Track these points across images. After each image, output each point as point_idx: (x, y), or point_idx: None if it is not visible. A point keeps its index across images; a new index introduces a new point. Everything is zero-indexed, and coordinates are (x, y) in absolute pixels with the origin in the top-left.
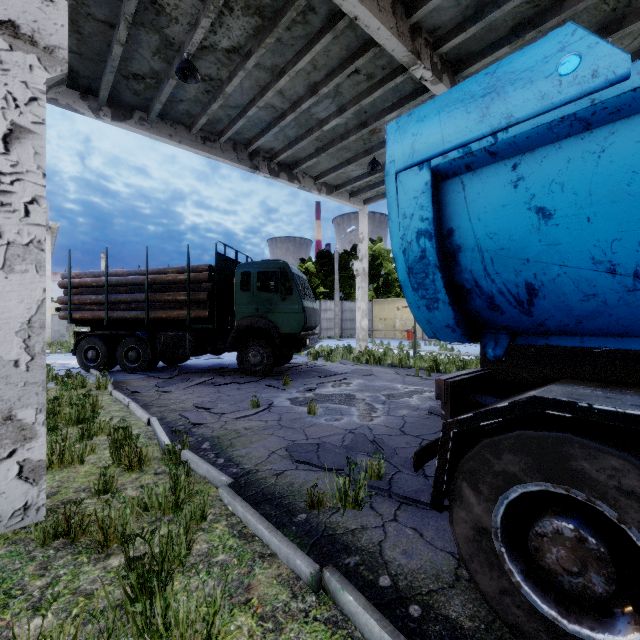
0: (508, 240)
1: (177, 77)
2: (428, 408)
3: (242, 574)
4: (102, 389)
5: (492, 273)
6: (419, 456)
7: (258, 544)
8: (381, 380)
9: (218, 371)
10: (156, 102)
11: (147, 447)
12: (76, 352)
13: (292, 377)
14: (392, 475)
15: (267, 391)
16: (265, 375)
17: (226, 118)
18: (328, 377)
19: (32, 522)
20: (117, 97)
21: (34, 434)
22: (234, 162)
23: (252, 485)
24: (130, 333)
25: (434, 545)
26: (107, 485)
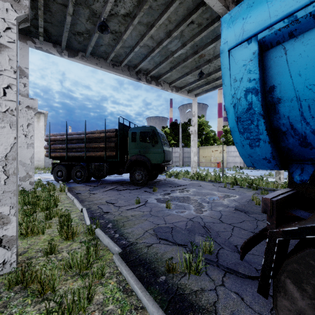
0: None
1: (98, 32)
2: (234, 206)
3: None
4: (62, 191)
5: (308, 117)
6: (243, 249)
7: (134, 298)
8: (205, 189)
9: (120, 183)
10: (89, 46)
11: (76, 226)
12: (52, 172)
13: (157, 187)
14: (218, 250)
15: (144, 194)
16: (144, 185)
17: (124, 53)
18: (176, 187)
19: (7, 271)
20: (70, 45)
21: (9, 221)
22: (128, 76)
23: (133, 253)
24: (77, 163)
25: (253, 309)
26: (52, 249)
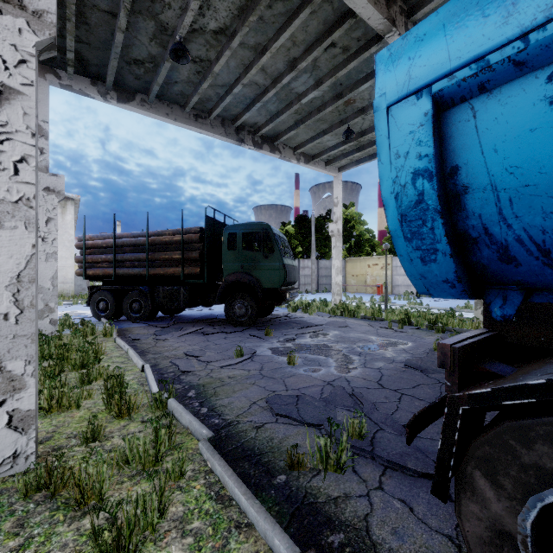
0: (536, 174)
1: (171, 60)
2: (404, 361)
3: (216, 548)
4: (108, 336)
5: (509, 217)
6: (412, 426)
7: (235, 510)
8: (356, 332)
9: (208, 321)
10: (154, 84)
11: (135, 395)
12: (90, 303)
13: (273, 328)
14: (374, 433)
15: (250, 340)
16: (249, 325)
17: (215, 96)
18: (306, 328)
19: (21, 470)
20: (121, 82)
21: (23, 385)
22: (222, 136)
23: (232, 438)
24: (134, 287)
25: (428, 524)
26: (95, 433)
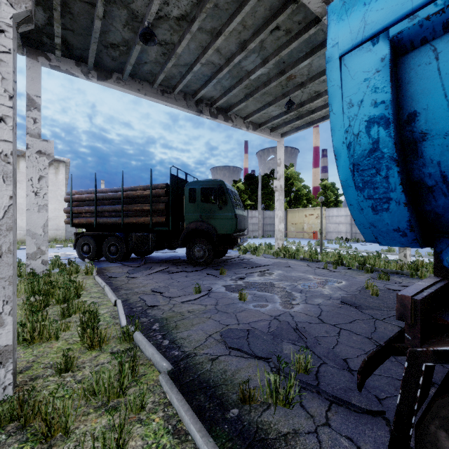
0: None
1: (141, 43)
2: (339, 297)
3: None
4: (89, 274)
5: None
6: (362, 372)
7: (190, 446)
8: (296, 271)
9: (173, 262)
10: (127, 64)
11: (106, 329)
12: (76, 247)
13: (227, 267)
14: (318, 367)
15: (207, 279)
16: (206, 265)
17: (178, 75)
18: (254, 268)
19: None
20: (101, 63)
21: (1, 323)
22: (184, 108)
23: (190, 370)
24: (111, 233)
25: None
26: (68, 364)
